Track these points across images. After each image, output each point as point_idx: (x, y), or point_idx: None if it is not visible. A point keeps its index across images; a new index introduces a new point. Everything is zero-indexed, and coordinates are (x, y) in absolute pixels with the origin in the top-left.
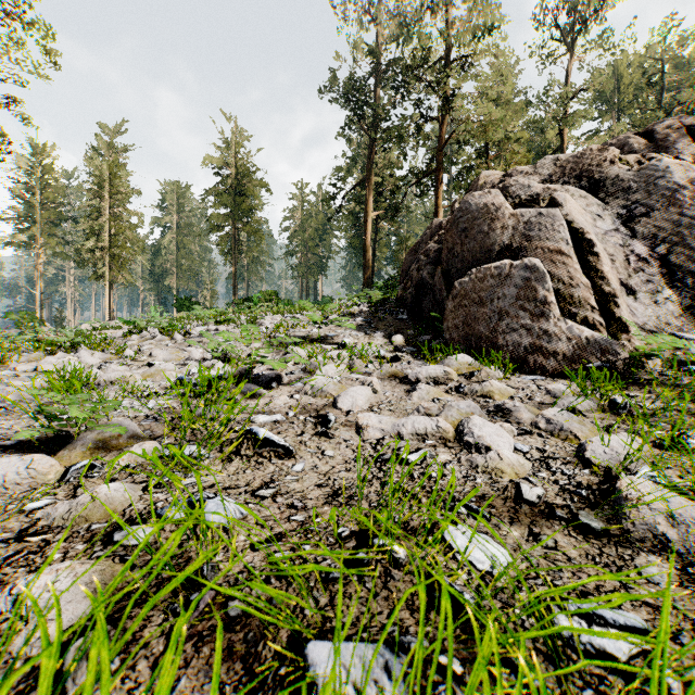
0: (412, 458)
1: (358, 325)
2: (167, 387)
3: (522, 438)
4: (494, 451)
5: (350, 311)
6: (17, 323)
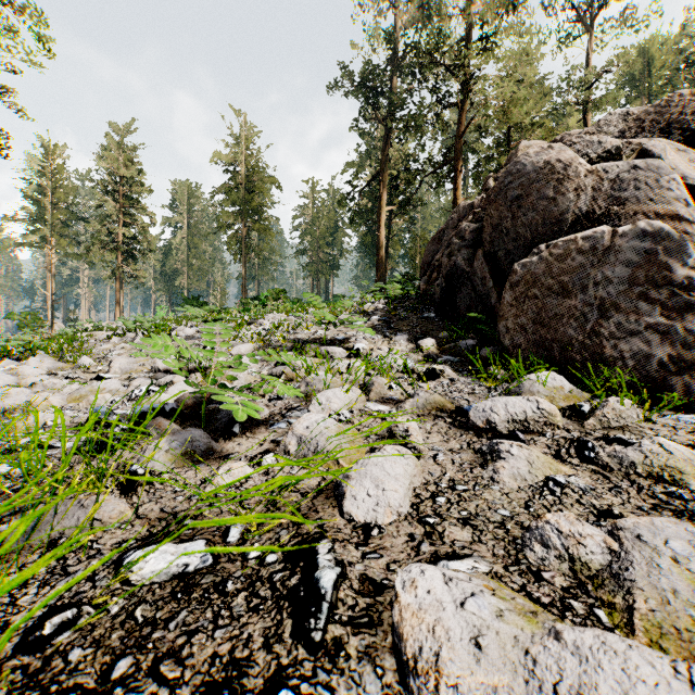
0: None
1: (374, 325)
2: (78, 424)
3: None
4: None
5: (363, 308)
6: (20, 323)
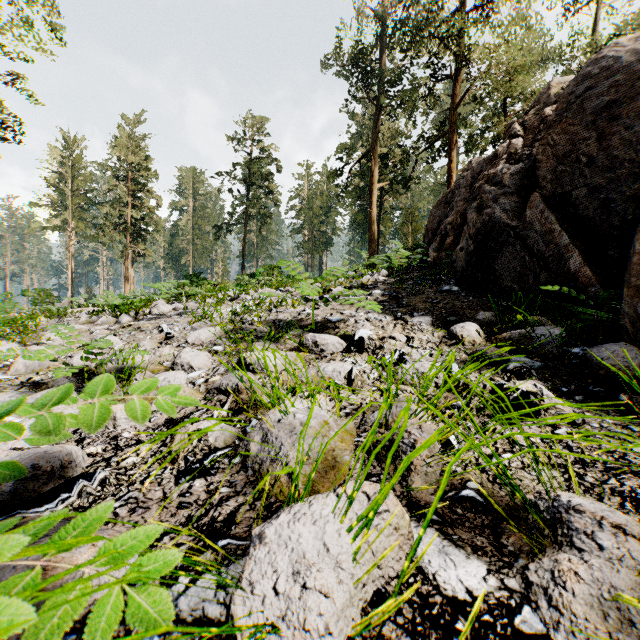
0: None
1: (378, 301)
2: None
3: None
4: None
5: (361, 280)
6: (33, 299)
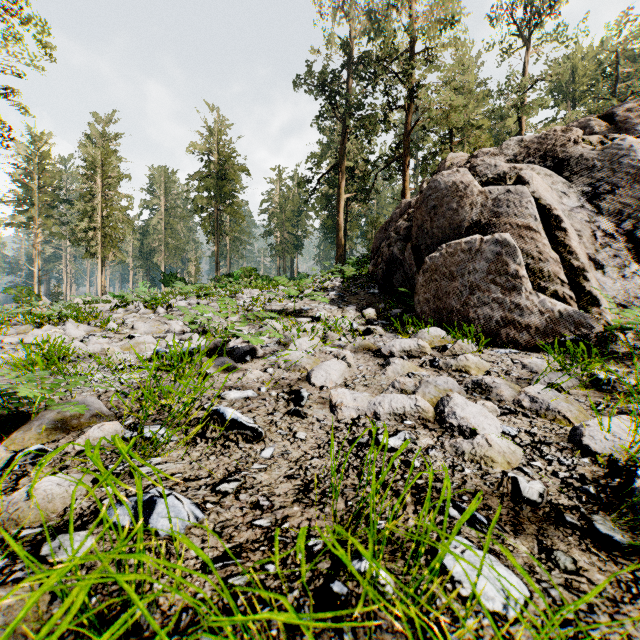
0: (391, 443)
1: (332, 299)
2: (144, 359)
3: (507, 418)
4: (481, 435)
5: (323, 285)
6: (16, 297)
